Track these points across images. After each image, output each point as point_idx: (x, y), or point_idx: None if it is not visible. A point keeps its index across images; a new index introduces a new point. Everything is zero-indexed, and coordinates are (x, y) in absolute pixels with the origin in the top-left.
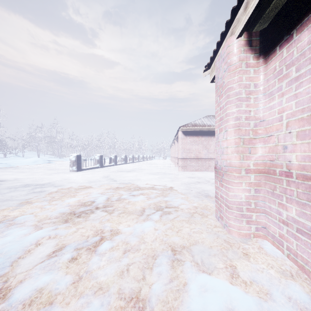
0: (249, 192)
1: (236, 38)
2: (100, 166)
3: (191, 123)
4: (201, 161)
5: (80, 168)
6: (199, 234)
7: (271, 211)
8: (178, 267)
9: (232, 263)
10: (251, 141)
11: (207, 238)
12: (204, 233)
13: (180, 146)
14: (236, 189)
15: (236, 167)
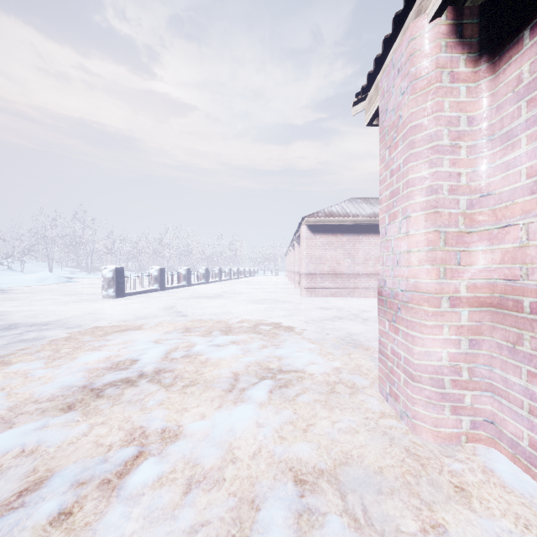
0: (457, 346)
1: (431, 19)
2: (160, 288)
3: (323, 211)
4: (341, 279)
5: (122, 292)
6: (352, 435)
7: (508, 388)
8: (311, 534)
9: (434, 517)
10: (462, 239)
11: (370, 445)
12: (361, 433)
13: (303, 252)
14: (429, 339)
15: (431, 294)
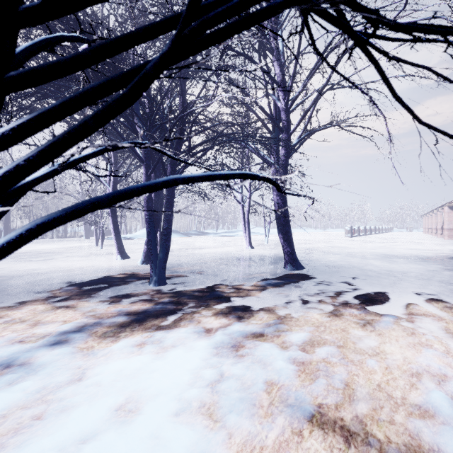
0: None
1: None
2: (358, 235)
3: None
4: None
5: (352, 235)
6: None
7: None
8: None
9: None
10: None
11: None
12: None
13: (445, 219)
14: None
15: None
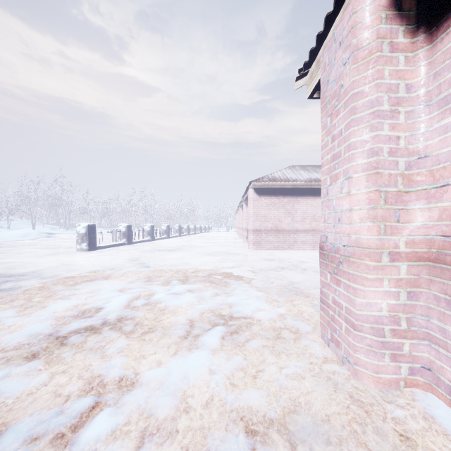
0: (396, 297)
1: None
2: (127, 242)
3: (267, 177)
4: (282, 234)
5: (94, 246)
6: (299, 382)
7: (446, 338)
8: None
9: None
10: (401, 198)
11: (316, 391)
12: (307, 379)
13: (250, 211)
14: (370, 291)
15: (372, 249)
